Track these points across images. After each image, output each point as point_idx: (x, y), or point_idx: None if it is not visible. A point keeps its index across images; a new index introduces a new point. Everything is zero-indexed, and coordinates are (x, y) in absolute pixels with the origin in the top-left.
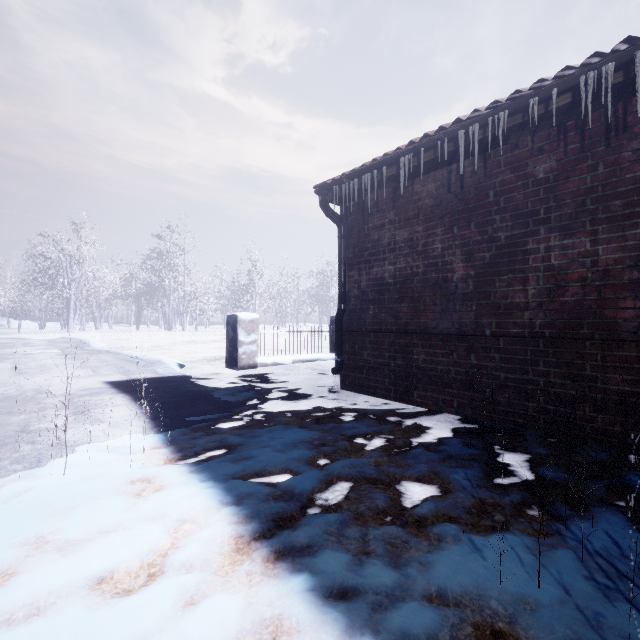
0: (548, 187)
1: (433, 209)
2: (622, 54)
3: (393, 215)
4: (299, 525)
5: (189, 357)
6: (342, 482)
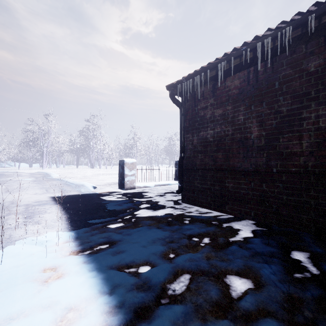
0: (317, 76)
1: (238, 95)
2: None
3: (213, 100)
4: (153, 317)
5: (100, 182)
6: (185, 274)
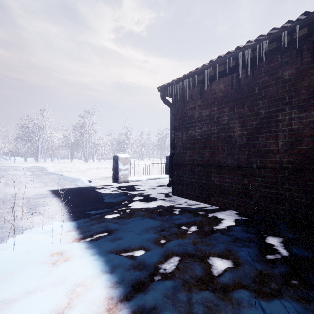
0: (291, 84)
1: (223, 98)
2: None
3: (200, 102)
4: (148, 290)
5: (94, 176)
6: (174, 256)
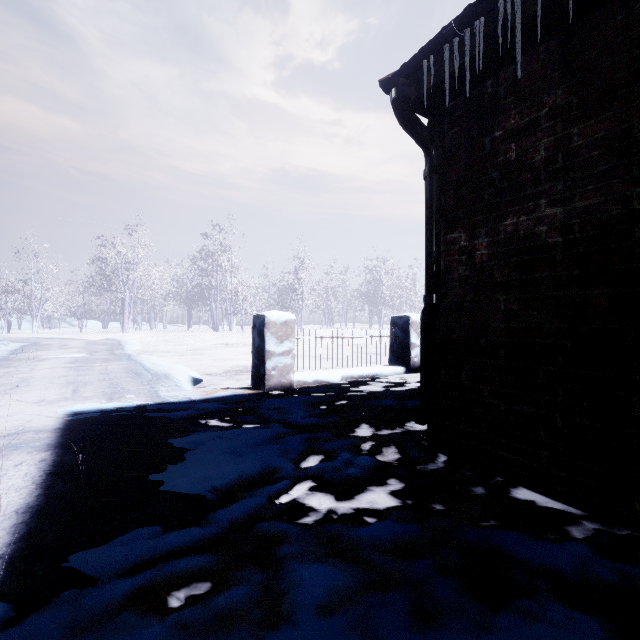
0: None
1: None
2: None
3: (563, 94)
4: None
5: (216, 366)
6: None
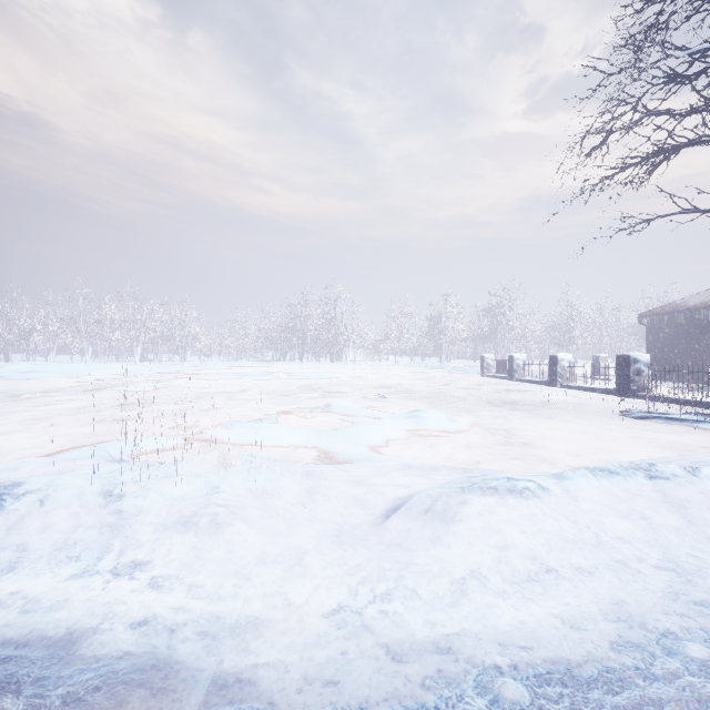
0: (704, 327)
1: (677, 327)
2: (707, 309)
3: (665, 326)
4: None
5: None
6: None
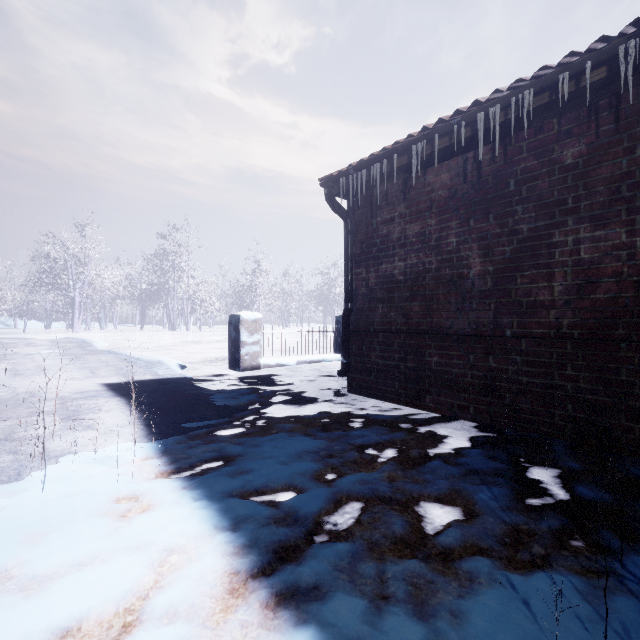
0: (577, 173)
1: (447, 201)
2: None
3: (403, 208)
4: (304, 558)
5: (191, 358)
6: (352, 502)
